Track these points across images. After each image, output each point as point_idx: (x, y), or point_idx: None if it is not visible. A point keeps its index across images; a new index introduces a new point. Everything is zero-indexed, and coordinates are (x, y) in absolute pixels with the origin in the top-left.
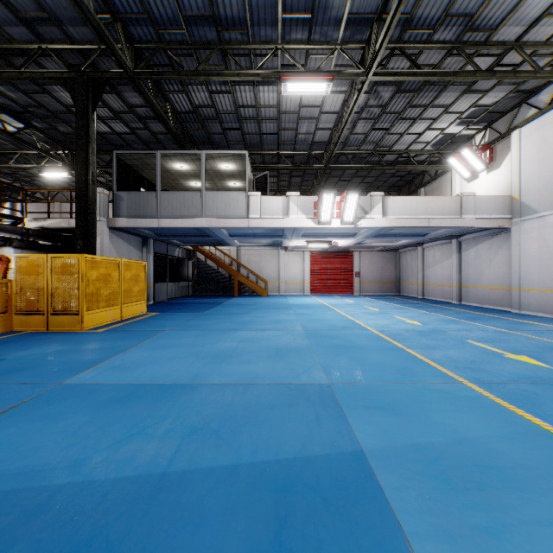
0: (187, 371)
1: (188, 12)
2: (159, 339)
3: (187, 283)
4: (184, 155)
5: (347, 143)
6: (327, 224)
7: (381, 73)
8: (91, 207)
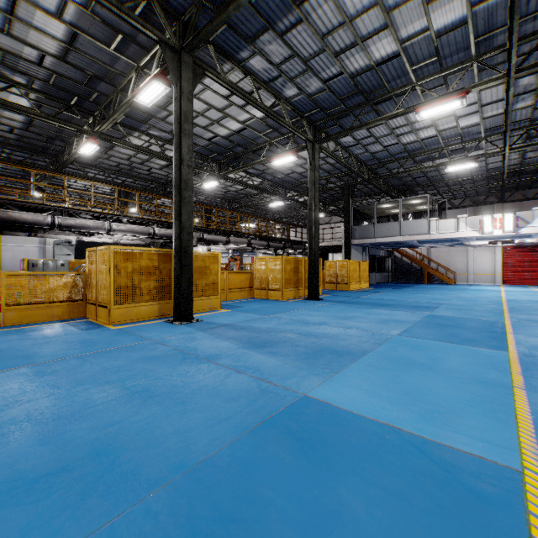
0: (396, 298)
1: (394, 153)
2: (382, 294)
3: (388, 274)
4: (389, 202)
5: (523, 163)
6: (489, 234)
7: (515, 147)
8: (350, 240)
